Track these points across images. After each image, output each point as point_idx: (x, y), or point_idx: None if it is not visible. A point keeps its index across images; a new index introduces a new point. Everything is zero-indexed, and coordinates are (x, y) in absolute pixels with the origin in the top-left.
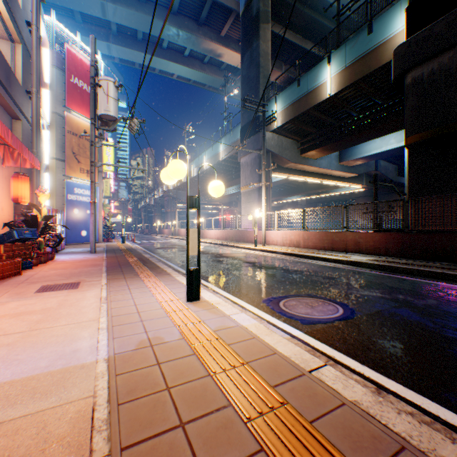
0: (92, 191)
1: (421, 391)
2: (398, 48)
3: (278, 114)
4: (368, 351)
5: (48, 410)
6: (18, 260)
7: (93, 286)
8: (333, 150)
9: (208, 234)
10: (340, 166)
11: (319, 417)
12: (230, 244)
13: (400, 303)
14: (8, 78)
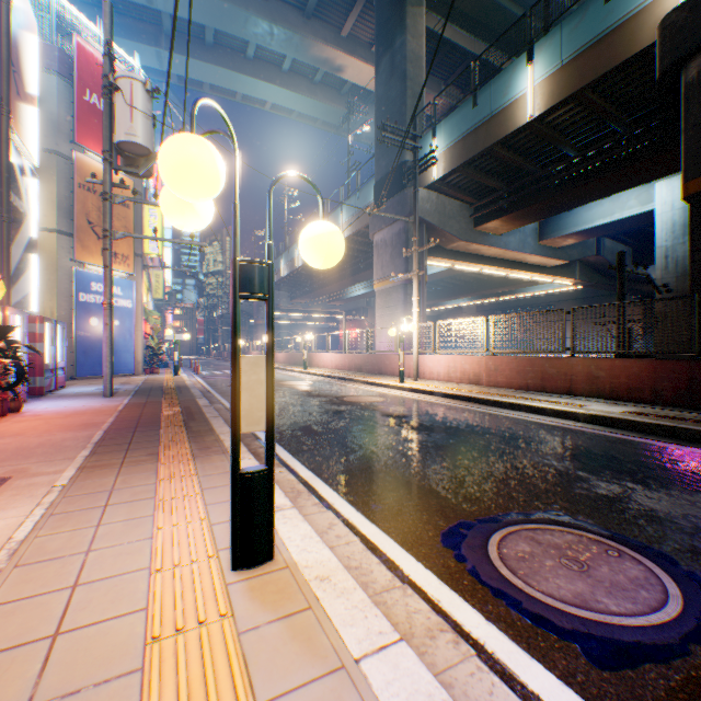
0: (105, 283)
1: None
2: (670, 16)
3: (439, 157)
4: None
5: None
6: None
7: (25, 495)
8: (530, 218)
9: (321, 360)
10: (539, 248)
11: None
12: (356, 378)
13: None
14: None
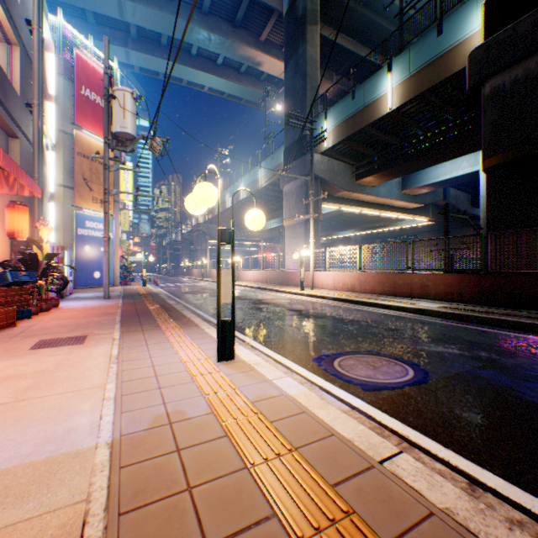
0: (105, 224)
1: (529, 488)
2: (473, 52)
3: (329, 133)
4: (452, 429)
5: (21, 523)
6: (12, 308)
7: (103, 341)
8: (394, 175)
9: (246, 276)
10: (402, 195)
11: (400, 535)
12: (271, 288)
13: (484, 363)
14: (2, 87)
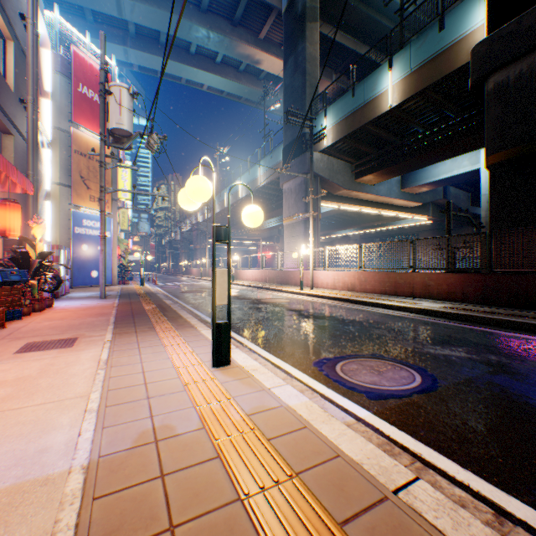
0: (101, 222)
1: None
2: (477, 47)
3: (329, 131)
4: (468, 445)
5: None
6: (1, 309)
7: (93, 344)
8: (394, 174)
9: (245, 275)
10: (402, 194)
11: None
12: (270, 287)
13: (495, 368)
14: None
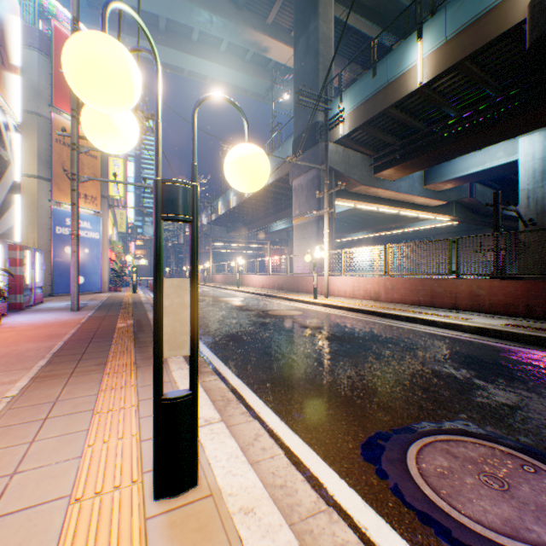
0: (73, 217)
1: None
2: None
3: (345, 118)
4: None
5: None
6: None
7: None
8: (418, 167)
9: (251, 281)
10: (424, 191)
11: None
12: (279, 295)
13: None
14: None
